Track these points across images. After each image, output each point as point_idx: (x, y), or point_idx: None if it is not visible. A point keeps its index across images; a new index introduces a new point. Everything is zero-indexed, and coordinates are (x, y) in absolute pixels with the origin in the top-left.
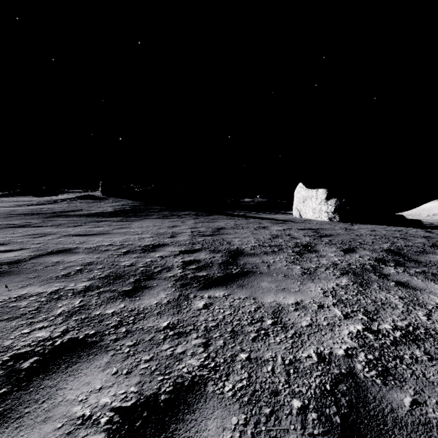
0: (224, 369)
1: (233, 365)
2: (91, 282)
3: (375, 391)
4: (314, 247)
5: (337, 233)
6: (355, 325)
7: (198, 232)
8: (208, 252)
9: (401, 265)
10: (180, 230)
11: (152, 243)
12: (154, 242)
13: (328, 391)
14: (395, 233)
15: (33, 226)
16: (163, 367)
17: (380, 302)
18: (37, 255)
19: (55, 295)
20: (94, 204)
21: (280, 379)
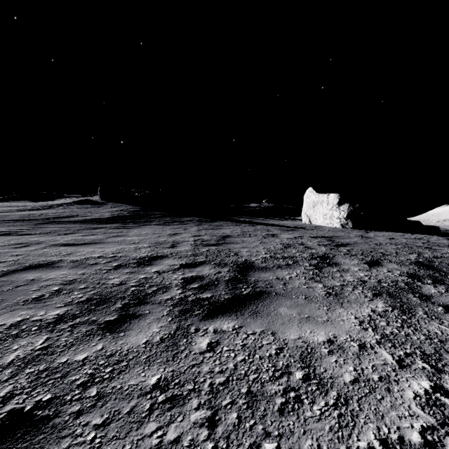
0: None
1: None
2: (66, 309)
3: None
4: (333, 259)
5: (353, 241)
6: (418, 380)
7: (202, 241)
8: (213, 266)
9: (440, 282)
10: (181, 238)
11: (149, 254)
12: (151, 253)
13: None
14: (416, 242)
15: (19, 234)
16: None
17: (436, 338)
18: (11, 271)
19: (14, 331)
20: (91, 209)
21: None
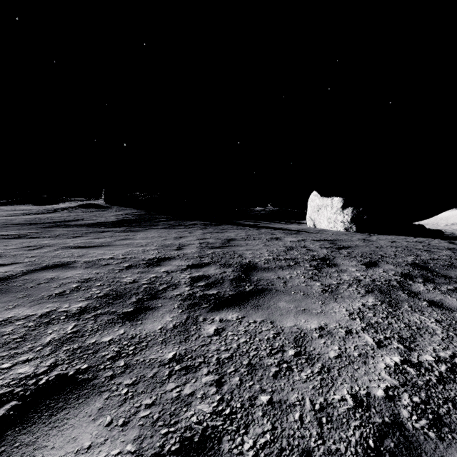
0: (241, 417)
1: (252, 412)
2: (87, 303)
3: (430, 449)
4: (333, 260)
5: (355, 244)
6: (391, 356)
7: (207, 243)
8: (218, 267)
9: (430, 281)
10: (187, 241)
11: (158, 256)
12: (159, 255)
13: (373, 450)
14: (417, 245)
15: (29, 237)
16: (167, 414)
17: (414, 326)
18: (30, 270)
19: (45, 319)
20: (96, 213)
21: (311, 432)
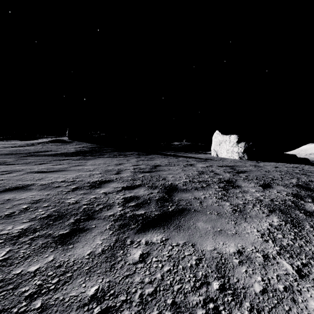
0: None
1: None
2: (30, 224)
3: None
4: (235, 182)
5: (249, 169)
6: None
7: (139, 169)
8: (146, 188)
9: None
10: (124, 167)
11: (100, 179)
12: (101, 178)
13: None
14: (294, 169)
15: (6, 164)
16: None
17: None
18: None
19: None
20: (61, 146)
21: None
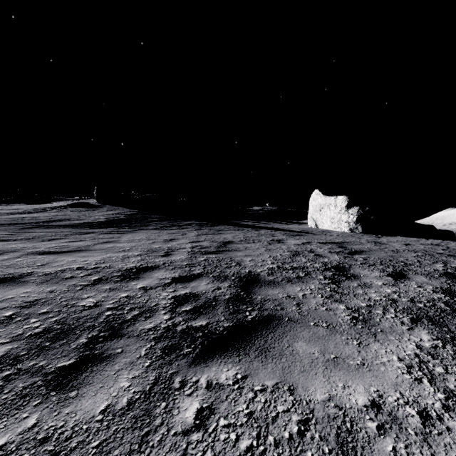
0: None
1: None
2: (9, 348)
3: None
4: (350, 270)
5: (367, 248)
6: None
7: (200, 247)
8: (211, 280)
9: None
10: (178, 245)
11: (138, 265)
12: (140, 263)
13: None
14: (435, 248)
15: None
16: None
17: None
18: None
19: None
20: (85, 212)
21: None
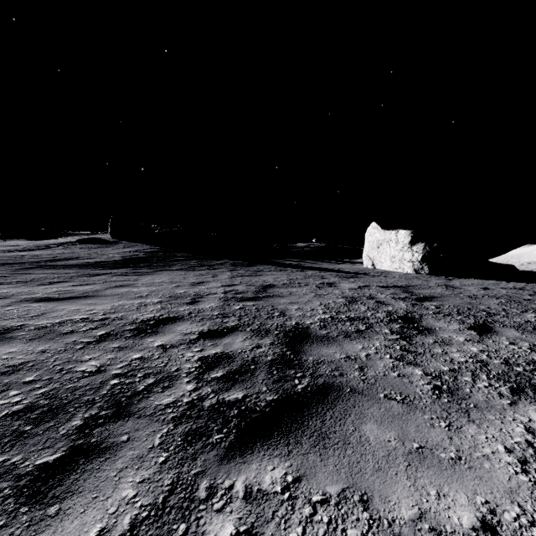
0: None
1: None
2: None
3: None
4: (421, 321)
5: (438, 293)
6: None
7: (235, 293)
8: (248, 335)
9: None
10: (207, 289)
11: (157, 315)
12: (160, 313)
13: None
14: (521, 293)
15: None
16: None
17: None
18: None
19: None
20: (97, 250)
21: None
